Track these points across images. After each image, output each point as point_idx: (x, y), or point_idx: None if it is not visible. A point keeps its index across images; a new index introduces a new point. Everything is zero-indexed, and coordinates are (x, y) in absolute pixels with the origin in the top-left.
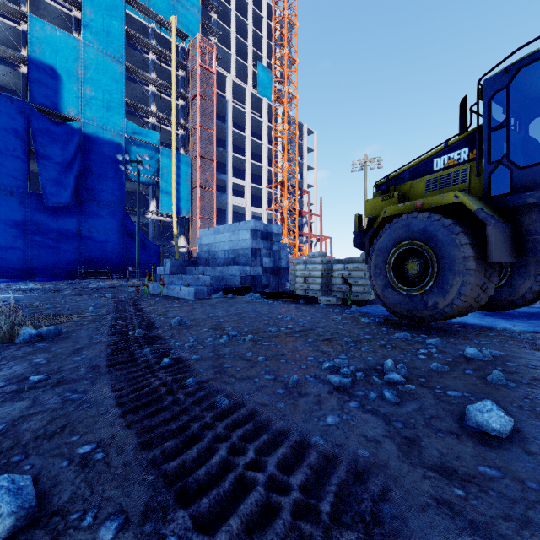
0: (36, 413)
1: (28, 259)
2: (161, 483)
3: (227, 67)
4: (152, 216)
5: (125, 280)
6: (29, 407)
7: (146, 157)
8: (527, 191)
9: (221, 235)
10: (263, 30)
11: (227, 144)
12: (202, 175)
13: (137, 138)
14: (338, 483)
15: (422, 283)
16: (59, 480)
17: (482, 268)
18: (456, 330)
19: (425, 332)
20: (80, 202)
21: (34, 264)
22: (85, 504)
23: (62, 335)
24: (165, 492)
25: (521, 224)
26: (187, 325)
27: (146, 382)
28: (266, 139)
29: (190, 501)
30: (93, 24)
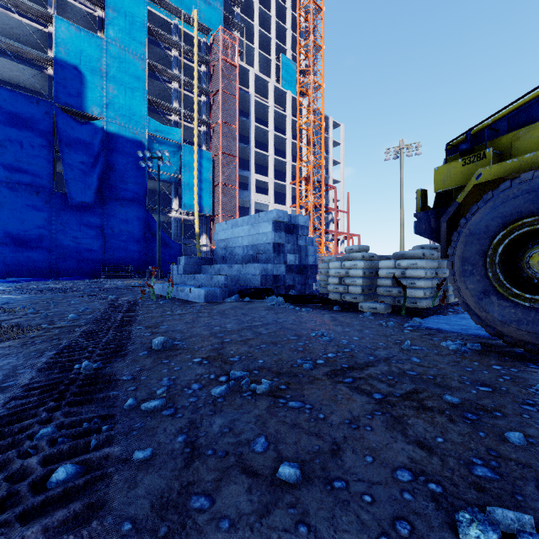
0: None
1: (53, 258)
2: None
3: (250, 62)
4: (174, 214)
5: (146, 279)
6: None
7: (166, 152)
8: None
9: (239, 229)
10: (287, 22)
11: (250, 140)
12: (224, 171)
13: (160, 136)
14: None
15: None
16: None
17: None
18: None
19: None
20: (103, 201)
21: (59, 263)
22: None
23: None
24: None
25: None
26: (175, 348)
27: None
28: (290, 134)
29: None
30: (116, 22)
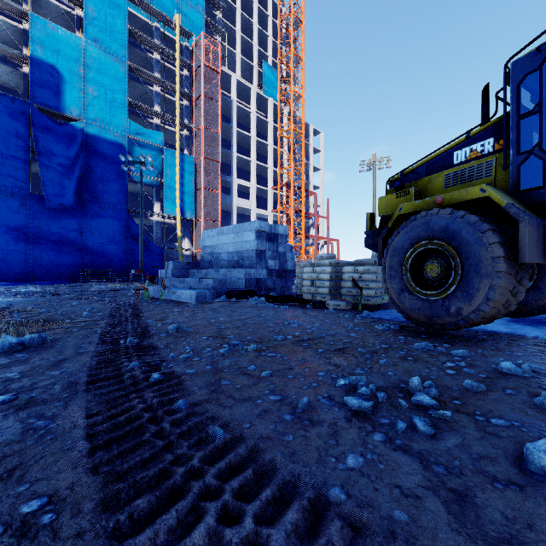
0: None
1: (29, 262)
2: None
3: (232, 66)
4: (155, 218)
5: (127, 283)
6: None
7: (149, 157)
8: None
9: (225, 237)
10: (269, 29)
11: (232, 145)
12: (206, 176)
13: (141, 139)
14: None
15: (443, 286)
16: None
17: (513, 270)
18: (481, 339)
19: (448, 340)
20: (82, 203)
21: (35, 267)
22: None
23: (46, 344)
24: None
25: None
26: (185, 332)
27: (127, 405)
28: (271, 140)
29: None
30: (95, 23)
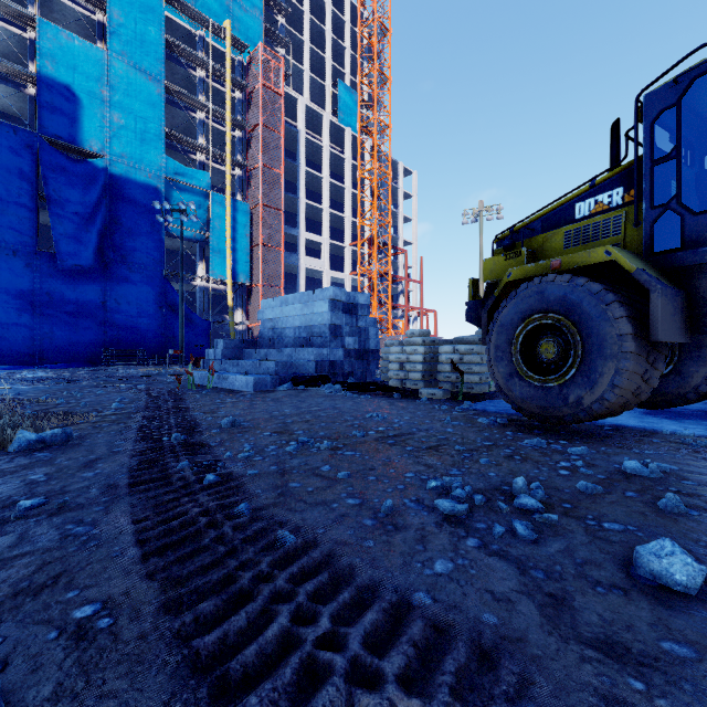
0: (21, 556)
1: (37, 339)
2: (190, 669)
3: (298, 87)
4: (200, 283)
5: (164, 367)
6: (12, 545)
7: (192, 205)
8: (705, 246)
9: (290, 308)
10: (346, 39)
11: (298, 188)
12: (265, 228)
13: (181, 181)
14: (455, 671)
15: (560, 370)
16: (40, 662)
17: (643, 351)
18: (607, 434)
19: (565, 437)
20: (105, 264)
21: (44, 346)
22: (74, 704)
23: (72, 441)
24: (195, 685)
25: (697, 291)
26: (243, 427)
27: (180, 509)
28: (349, 182)
29: (232, 699)
30: (122, 31)
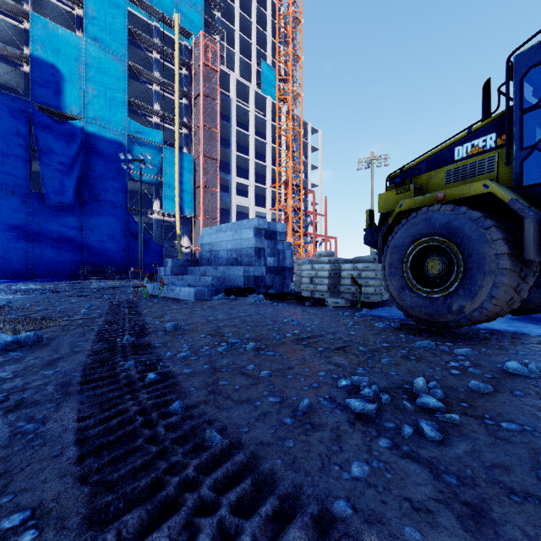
0: None
1: (30, 259)
2: None
3: (231, 65)
4: (155, 216)
5: (127, 281)
6: None
7: (148, 156)
8: None
9: (223, 234)
10: (267, 28)
11: (230, 143)
12: (205, 174)
13: (140, 137)
14: None
15: (444, 284)
16: None
17: (517, 267)
18: (484, 337)
19: (450, 339)
20: (82, 201)
21: (36, 264)
22: None
23: (42, 342)
24: None
25: None
26: (183, 330)
27: (121, 407)
28: (270, 138)
29: None
30: (95, 22)
